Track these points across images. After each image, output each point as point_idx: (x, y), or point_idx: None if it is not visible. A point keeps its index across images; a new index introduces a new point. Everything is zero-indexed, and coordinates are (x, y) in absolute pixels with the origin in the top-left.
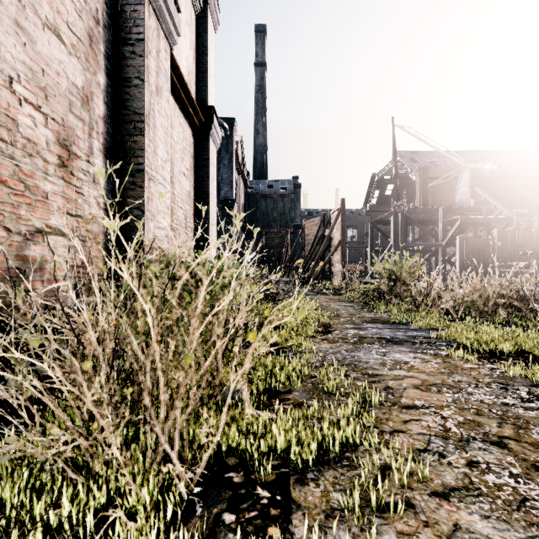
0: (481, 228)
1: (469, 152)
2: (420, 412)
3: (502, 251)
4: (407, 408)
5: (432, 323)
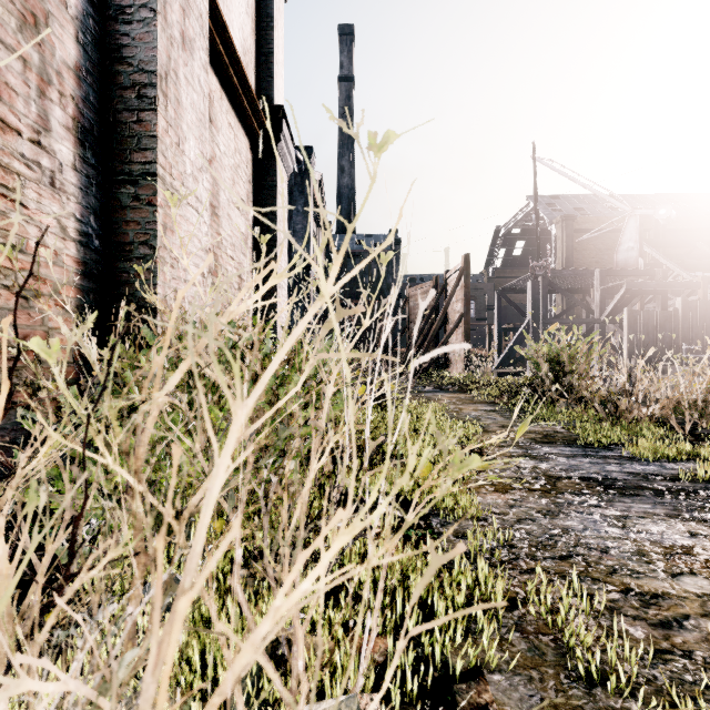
0: (648, 299)
1: (628, 197)
2: None
3: (688, 329)
4: None
5: (662, 448)
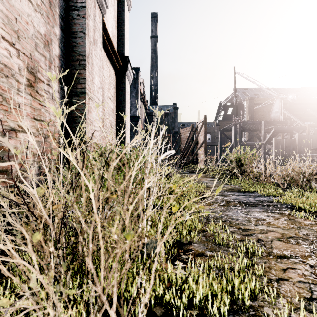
0: (285, 134)
1: (278, 89)
2: (291, 261)
3: (300, 147)
4: (280, 258)
5: (271, 192)
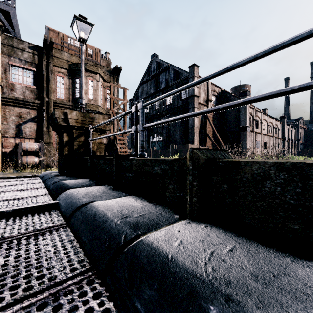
0: None
1: None
2: None
3: None
4: None
5: None
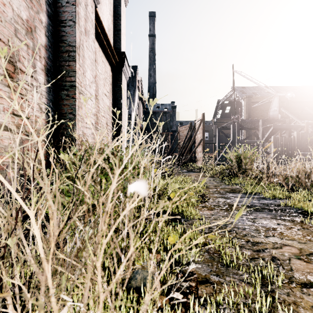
0: (283, 132)
1: (275, 87)
2: None
3: (299, 145)
4: (305, 287)
5: (276, 194)
